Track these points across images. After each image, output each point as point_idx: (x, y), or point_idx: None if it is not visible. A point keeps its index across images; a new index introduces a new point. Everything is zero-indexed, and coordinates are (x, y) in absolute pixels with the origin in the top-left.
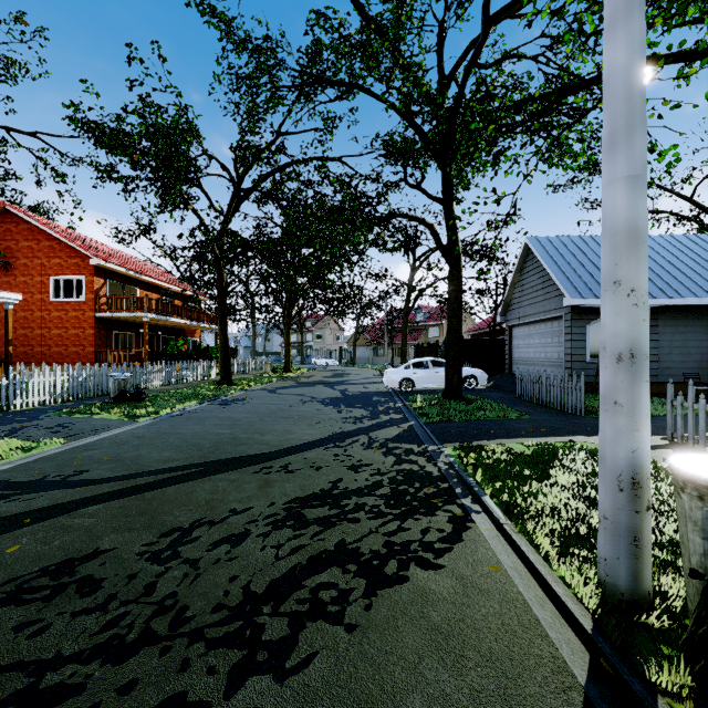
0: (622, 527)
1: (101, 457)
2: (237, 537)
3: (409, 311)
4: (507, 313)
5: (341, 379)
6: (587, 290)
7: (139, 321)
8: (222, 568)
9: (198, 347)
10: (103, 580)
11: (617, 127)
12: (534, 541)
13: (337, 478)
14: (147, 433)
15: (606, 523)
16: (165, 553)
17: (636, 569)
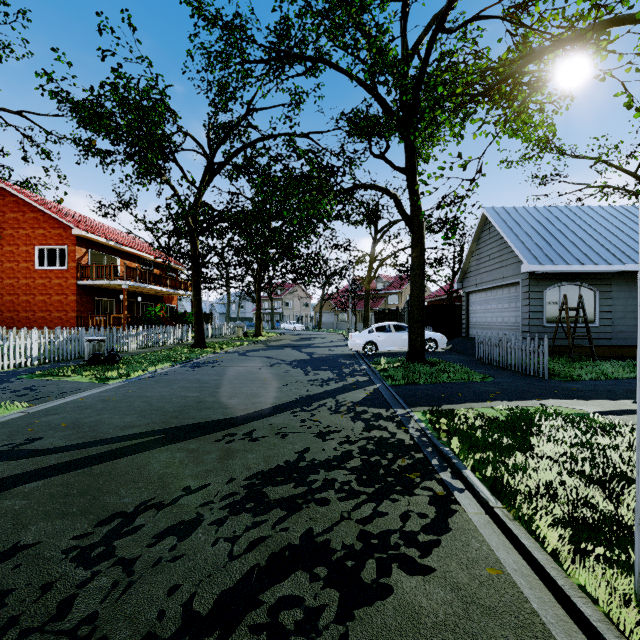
0: None
1: (59, 423)
2: (186, 525)
3: (371, 279)
4: (464, 280)
5: (308, 343)
6: (545, 257)
7: (120, 288)
8: (162, 572)
9: (175, 313)
10: (9, 592)
11: None
12: (535, 532)
13: (304, 447)
14: (114, 396)
15: None
16: (97, 550)
17: None
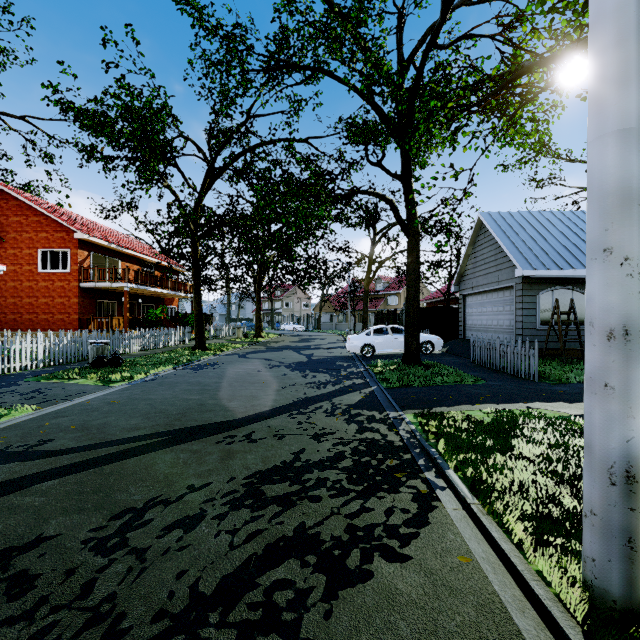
0: (614, 525)
1: (68, 425)
2: (191, 519)
3: (370, 281)
4: (461, 283)
5: (307, 344)
6: (538, 261)
7: (121, 290)
8: (171, 560)
9: (176, 315)
10: (38, 576)
11: (608, 75)
12: (505, 525)
13: (300, 448)
14: (119, 398)
15: (595, 520)
16: (112, 541)
17: (631, 574)
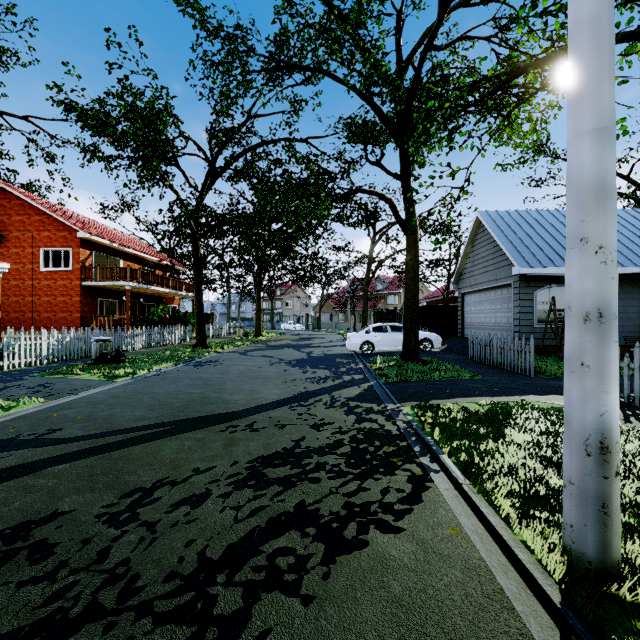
0: (589, 493)
1: (75, 416)
2: (197, 497)
3: (370, 280)
4: (459, 282)
5: (307, 343)
6: (535, 260)
7: (123, 289)
8: (180, 531)
9: (177, 313)
10: (56, 545)
11: (584, 79)
12: (494, 502)
13: (300, 437)
14: (123, 392)
15: (572, 489)
16: (123, 515)
17: (605, 537)
